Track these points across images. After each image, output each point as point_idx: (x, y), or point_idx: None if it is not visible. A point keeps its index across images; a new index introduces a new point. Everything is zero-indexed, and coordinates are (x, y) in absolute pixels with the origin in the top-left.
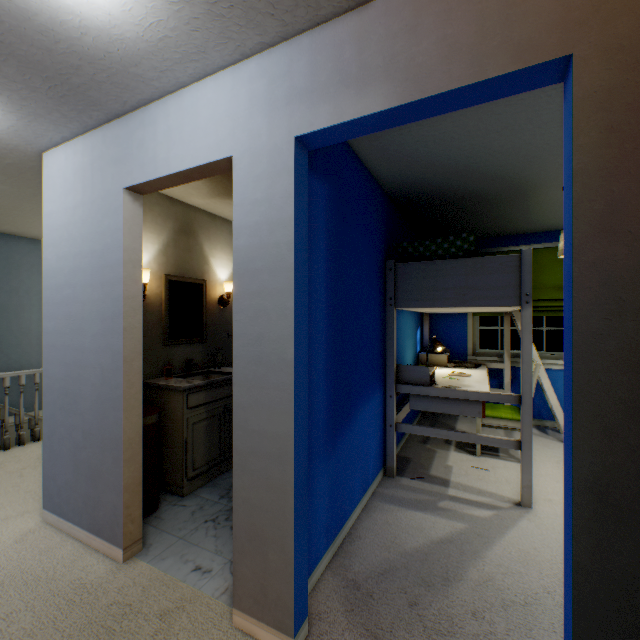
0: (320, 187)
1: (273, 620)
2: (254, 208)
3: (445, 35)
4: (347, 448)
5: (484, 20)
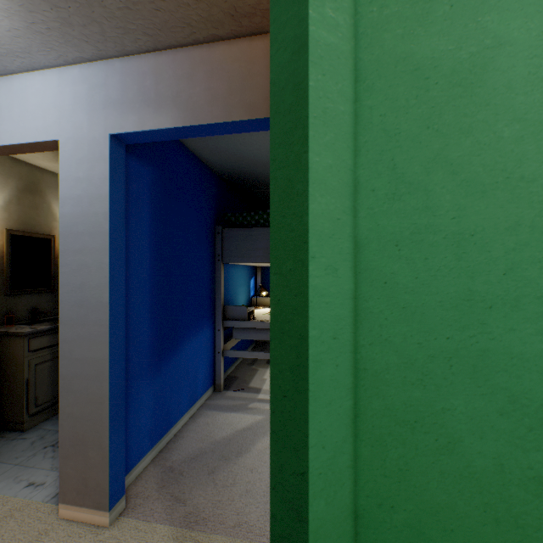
0: (144, 170)
1: (93, 503)
2: (77, 184)
3: (210, 87)
4: (174, 370)
5: (231, 84)
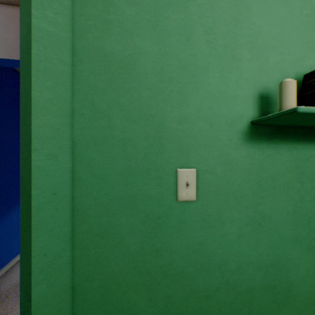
0: None
1: None
2: None
3: None
4: (6, 226)
5: None
